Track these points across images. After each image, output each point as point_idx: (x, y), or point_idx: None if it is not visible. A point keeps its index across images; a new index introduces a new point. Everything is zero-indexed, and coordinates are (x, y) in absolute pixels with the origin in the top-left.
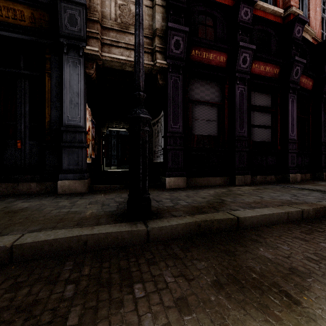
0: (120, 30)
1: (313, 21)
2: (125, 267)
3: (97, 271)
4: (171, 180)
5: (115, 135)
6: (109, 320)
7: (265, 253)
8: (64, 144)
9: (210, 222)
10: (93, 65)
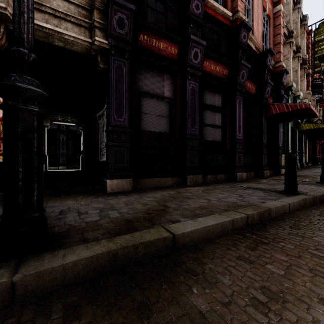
0: None
1: (256, 32)
2: None
3: None
4: (113, 183)
5: (65, 131)
6: None
7: (199, 299)
8: None
9: (133, 248)
10: (1, 28)
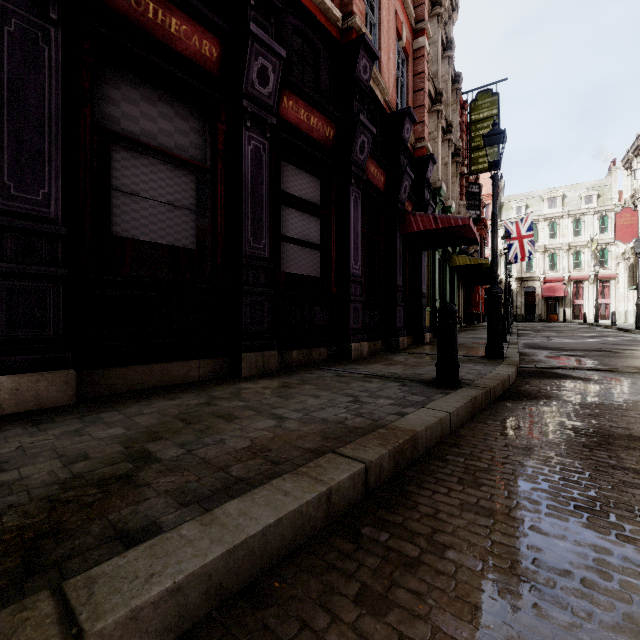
0: None
1: (386, 72)
2: None
3: None
4: (0, 386)
5: None
6: None
7: None
8: None
9: None
10: None
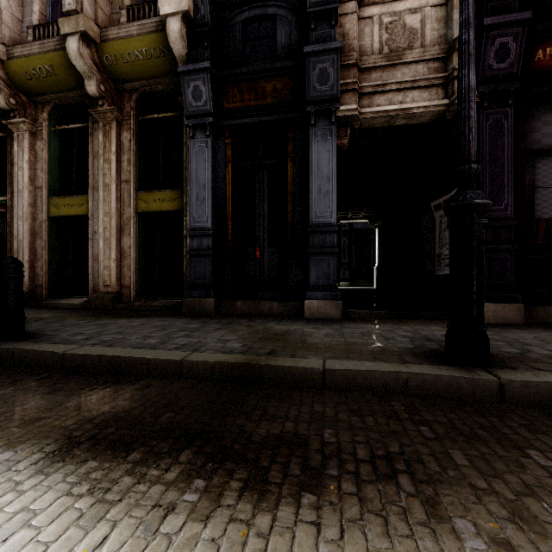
0: (388, 65)
1: None
2: (488, 425)
3: (445, 420)
4: (488, 308)
5: (346, 231)
6: (517, 476)
7: None
8: (312, 250)
9: None
10: (347, 131)
